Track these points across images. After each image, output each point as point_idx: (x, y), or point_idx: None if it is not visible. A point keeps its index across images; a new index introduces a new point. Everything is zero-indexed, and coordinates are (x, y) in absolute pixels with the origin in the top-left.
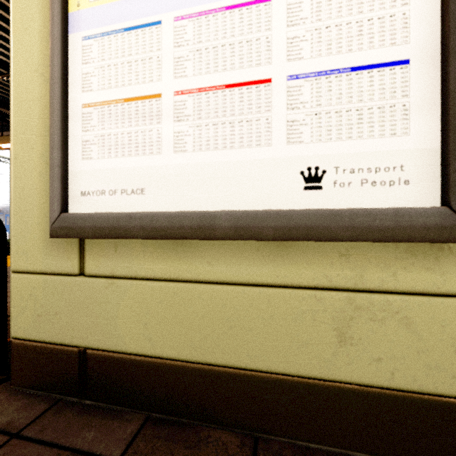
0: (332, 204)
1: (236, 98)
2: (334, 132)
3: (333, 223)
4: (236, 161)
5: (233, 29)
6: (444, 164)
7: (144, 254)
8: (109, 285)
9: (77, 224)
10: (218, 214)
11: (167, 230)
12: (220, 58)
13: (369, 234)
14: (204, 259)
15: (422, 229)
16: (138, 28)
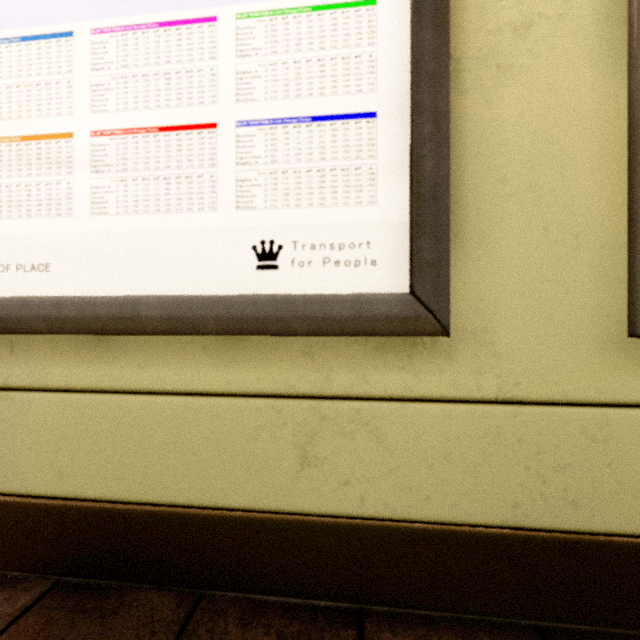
0: (290, 288)
1: (172, 146)
2: (292, 197)
3: (286, 312)
4: (172, 229)
5: (169, 53)
6: (410, 242)
7: (52, 355)
8: (2, 400)
9: None
10: (144, 301)
11: (78, 322)
12: (152, 91)
13: (329, 326)
14: (134, 361)
15: (385, 319)
16: (41, 39)
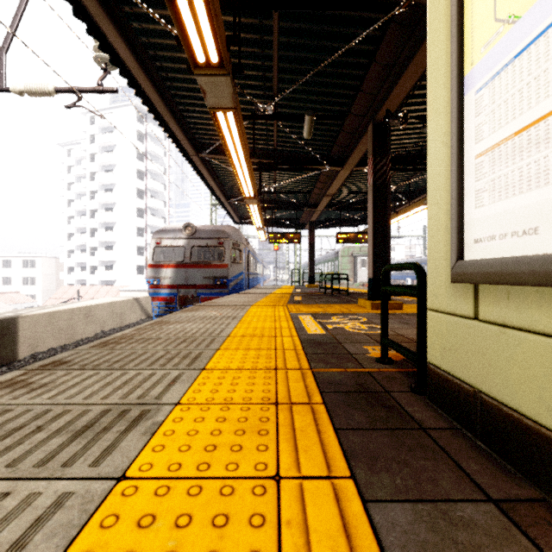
0: None
1: None
2: None
3: None
4: None
5: None
6: None
7: (540, 304)
8: (500, 333)
9: (468, 271)
10: None
11: None
12: None
13: None
14: None
15: None
16: (530, 45)
